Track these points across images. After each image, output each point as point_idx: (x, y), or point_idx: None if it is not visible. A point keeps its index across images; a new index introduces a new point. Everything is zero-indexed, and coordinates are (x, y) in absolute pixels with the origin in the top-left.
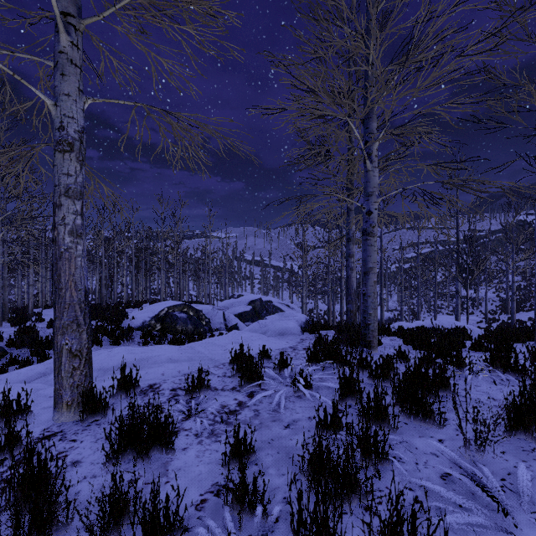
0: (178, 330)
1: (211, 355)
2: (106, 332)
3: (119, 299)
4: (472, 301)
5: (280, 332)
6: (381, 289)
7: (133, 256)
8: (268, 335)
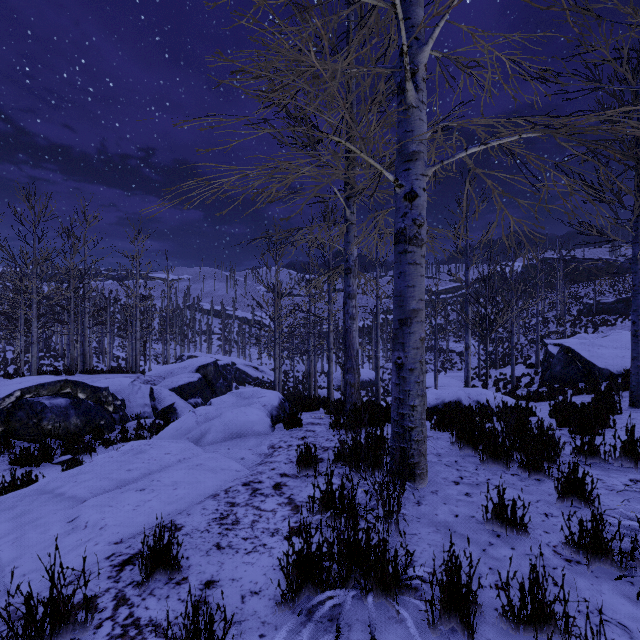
0: (46, 430)
1: (13, 553)
2: None
3: None
4: (459, 355)
5: (233, 433)
6: (377, 345)
7: None
8: (208, 441)
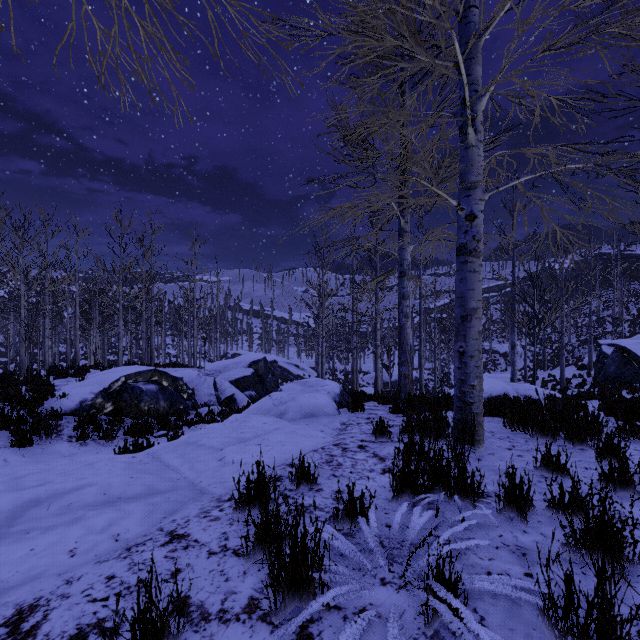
0: (143, 410)
1: (194, 474)
2: (7, 423)
3: (62, 362)
4: (503, 356)
5: (307, 413)
6: (420, 344)
7: (77, 300)
8: (288, 418)
